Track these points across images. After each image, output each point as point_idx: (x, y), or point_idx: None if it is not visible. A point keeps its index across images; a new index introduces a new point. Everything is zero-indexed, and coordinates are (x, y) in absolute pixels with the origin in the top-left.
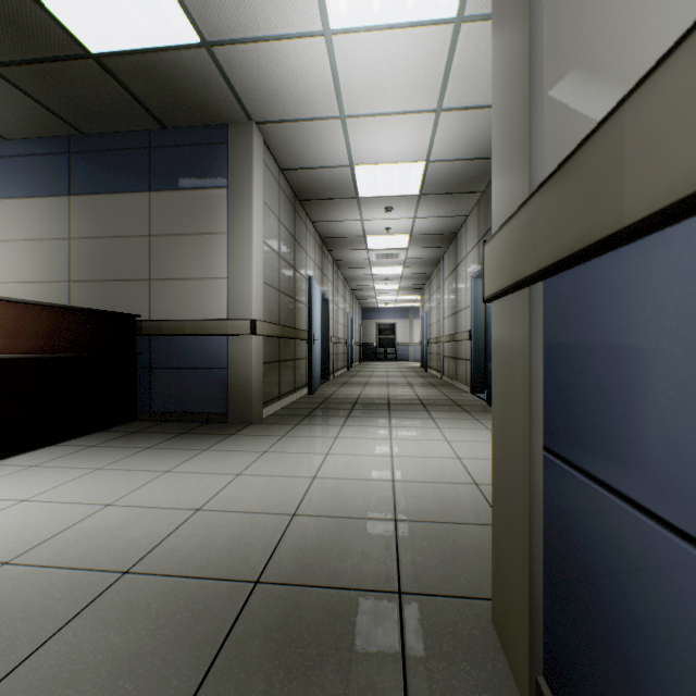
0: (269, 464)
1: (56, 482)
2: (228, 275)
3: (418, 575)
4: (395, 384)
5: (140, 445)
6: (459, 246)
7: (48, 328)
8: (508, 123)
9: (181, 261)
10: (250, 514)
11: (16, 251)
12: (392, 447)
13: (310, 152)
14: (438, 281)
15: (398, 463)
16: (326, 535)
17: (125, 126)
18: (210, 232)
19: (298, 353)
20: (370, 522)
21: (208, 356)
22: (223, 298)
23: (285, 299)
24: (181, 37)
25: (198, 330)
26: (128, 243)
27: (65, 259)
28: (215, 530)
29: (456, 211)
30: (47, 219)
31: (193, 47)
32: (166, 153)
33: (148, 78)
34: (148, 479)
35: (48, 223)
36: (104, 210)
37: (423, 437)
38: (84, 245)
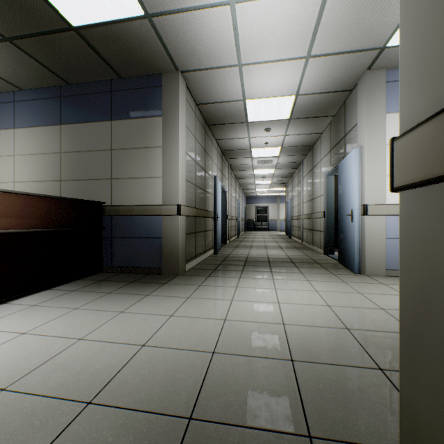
0: (191, 308)
1: (47, 318)
2: (162, 175)
3: (321, 418)
4: (270, 247)
5: (104, 290)
6: (315, 154)
7: (45, 212)
8: (433, 21)
9: (131, 166)
10: (181, 351)
11: (28, 161)
12: (277, 295)
13: (216, 91)
14: (299, 178)
15: (284, 309)
16: (240, 373)
17: (95, 78)
18: (150, 146)
19: (207, 227)
20: (272, 361)
21: (149, 229)
22: (159, 190)
23: (199, 191)
24: (131, 11)
25: (142, 212)
26: (98, 154)
27: (58, 166)
28: (156, 364)
29: (314, 130)
30: (47, 140)
31: (139, 18)
32: (122, 95)
33: (110, 43)
34: (108, 317)
35: (47, 143)
36: (82, 133)
37: (298, 288)
38: (70, 156)
